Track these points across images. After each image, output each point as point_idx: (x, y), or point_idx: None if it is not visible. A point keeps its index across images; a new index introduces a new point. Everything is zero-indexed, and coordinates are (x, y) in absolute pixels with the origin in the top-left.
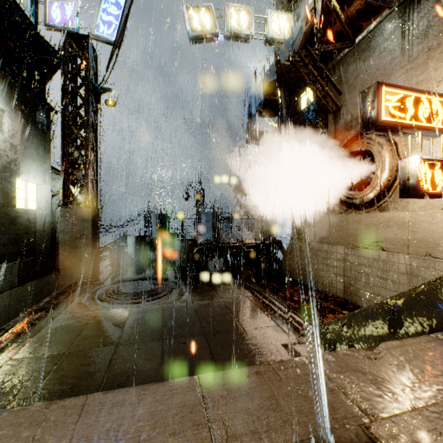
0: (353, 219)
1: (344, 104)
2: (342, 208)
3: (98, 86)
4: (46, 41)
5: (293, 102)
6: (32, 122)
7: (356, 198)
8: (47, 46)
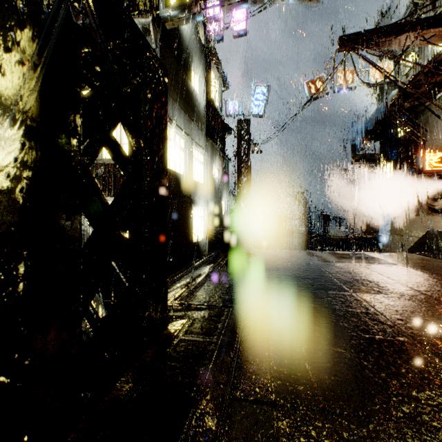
0: (434, 220)
1: (429, 138)
2: (427, 211)
3: (253, 144)
4: (226, 124)
5: (392, 130)
6: (225, 170)
7: (435, 205)
8: (226, 126)
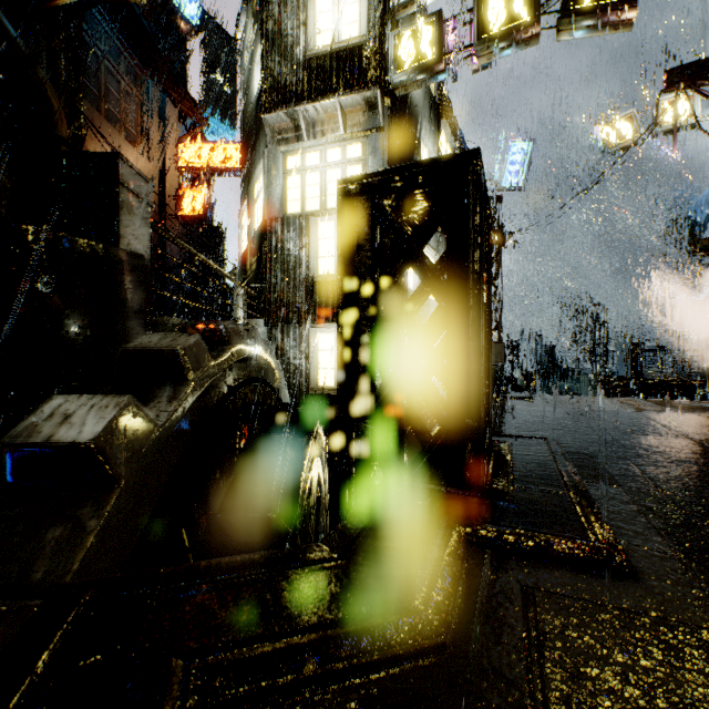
0: None
1: None
2: None
3: (506, 234)
4: None
5: None
6: None
7: None
8: None
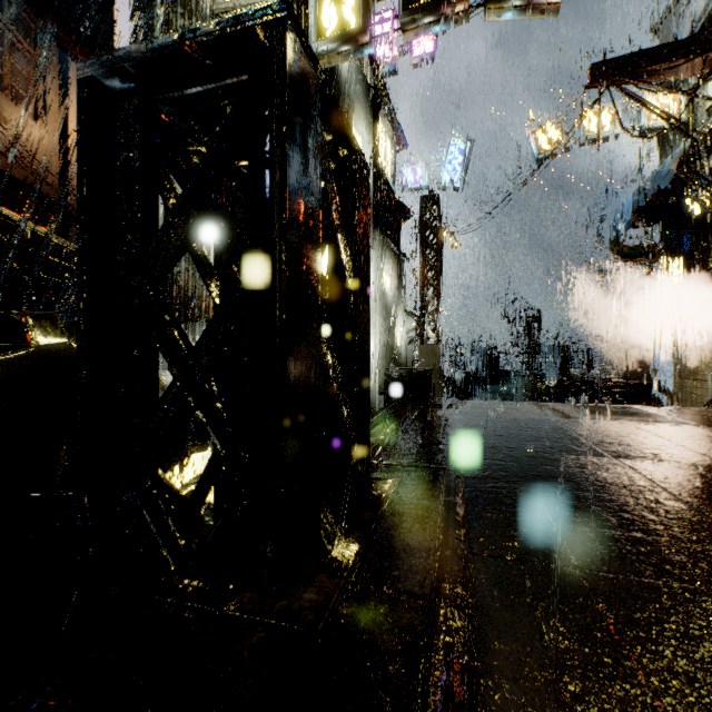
0: None
1: None
2: None
3: (445, 234)
4: (402, 204)
5: (682, 205)
6: (400, 277)
7: None
8: (402, 207)
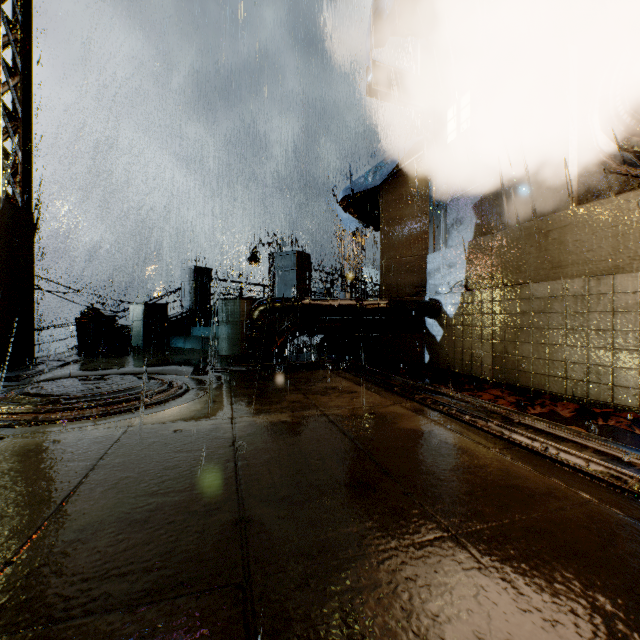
0: None
1: None
2: (632, 175)
3: None
4: None
5: None
6: None
7: None
8: None
